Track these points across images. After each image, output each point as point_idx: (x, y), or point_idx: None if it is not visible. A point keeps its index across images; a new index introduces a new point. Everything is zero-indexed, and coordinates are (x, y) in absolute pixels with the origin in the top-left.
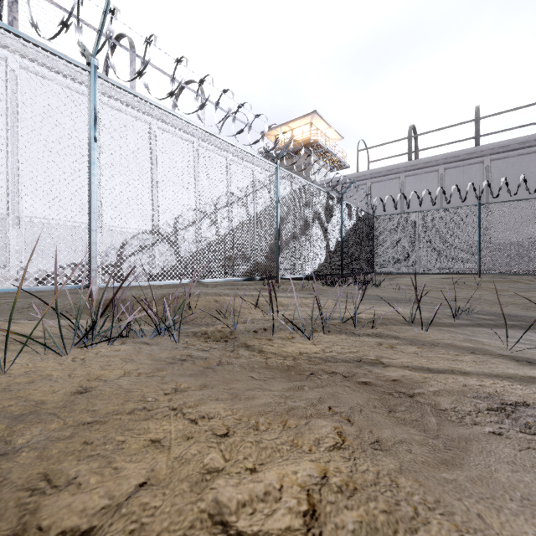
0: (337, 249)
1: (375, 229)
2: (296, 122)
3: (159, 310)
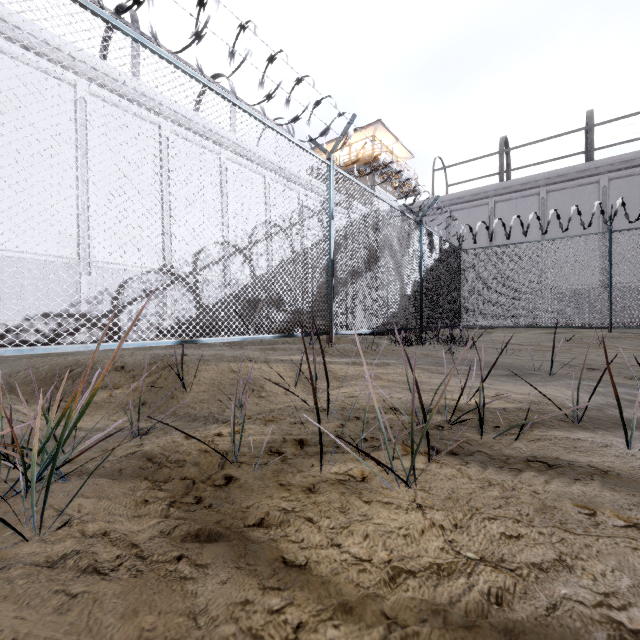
0: (415, 294)
1: (462, 268)
2: (355, 135)
3: (138, 387)
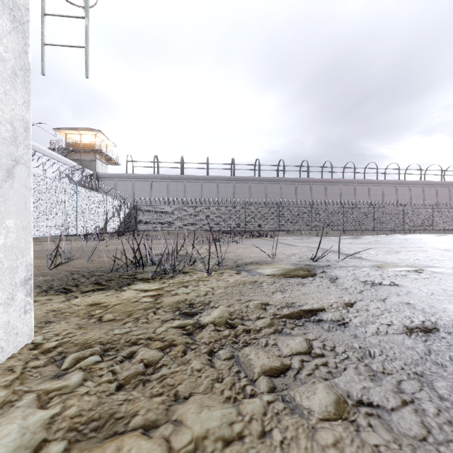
0: (123, 221)
1: (138, 211)
2: (85, 132)
3: None
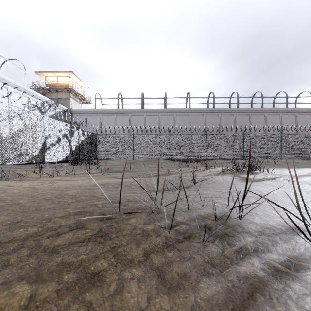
0: (76, 149)
1: (98, 140)
2: (60, 73)
3: None
